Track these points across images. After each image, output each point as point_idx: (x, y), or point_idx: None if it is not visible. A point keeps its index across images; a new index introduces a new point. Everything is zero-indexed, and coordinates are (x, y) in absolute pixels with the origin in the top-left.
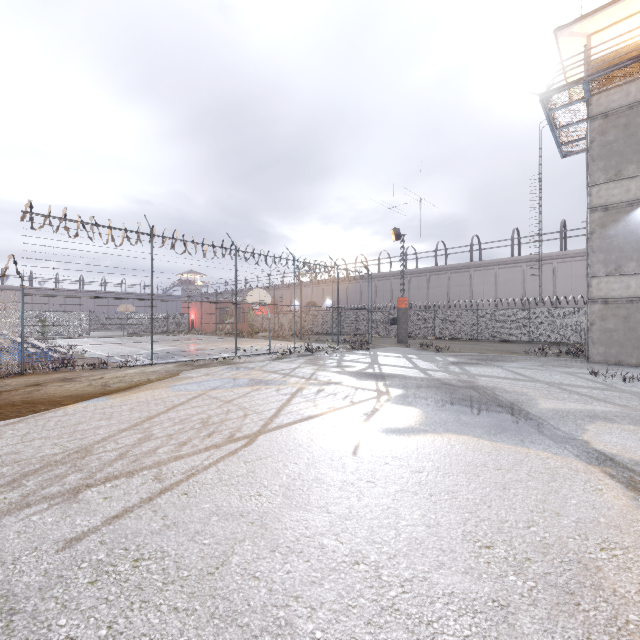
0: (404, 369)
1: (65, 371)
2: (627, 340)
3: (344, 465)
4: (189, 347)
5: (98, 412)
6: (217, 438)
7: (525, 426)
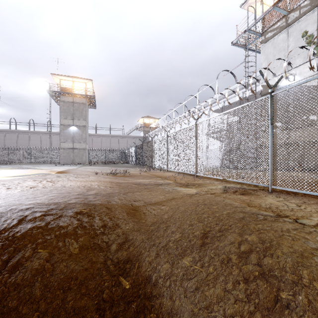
0: None
1: None
2: (68, 158)
3: None
4: None
5: None
6: None
7: (28, 168)
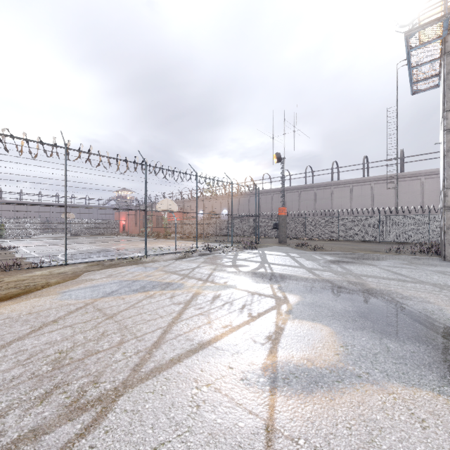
0: (292, 268)
1: None
2: None
3: None
4: (111, 247)
5: None
6: (52, 405)
7: None
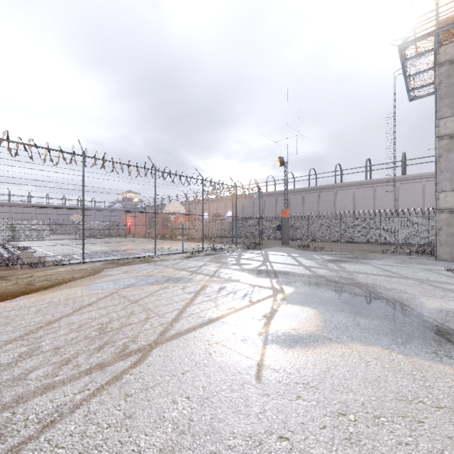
0: (291, 266)
1: (4, 269)
2: None
3: (247, 400)
4: (121, 247)
5: (2, 315)
6: (107, 352)
7: (428, 332)
